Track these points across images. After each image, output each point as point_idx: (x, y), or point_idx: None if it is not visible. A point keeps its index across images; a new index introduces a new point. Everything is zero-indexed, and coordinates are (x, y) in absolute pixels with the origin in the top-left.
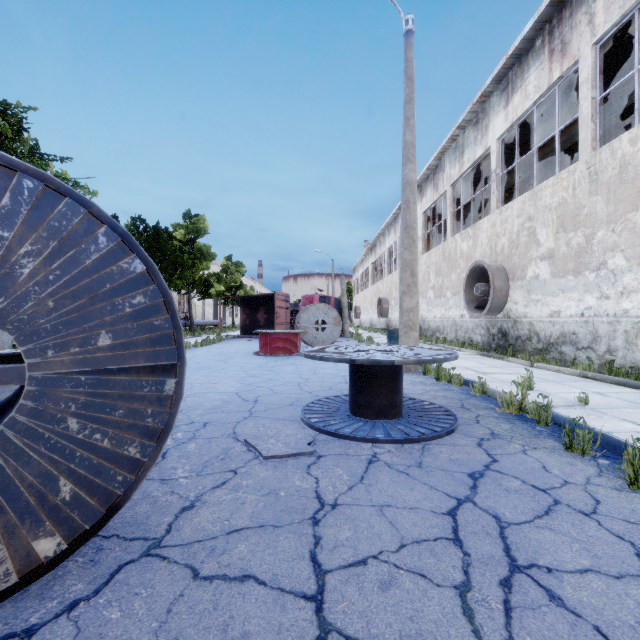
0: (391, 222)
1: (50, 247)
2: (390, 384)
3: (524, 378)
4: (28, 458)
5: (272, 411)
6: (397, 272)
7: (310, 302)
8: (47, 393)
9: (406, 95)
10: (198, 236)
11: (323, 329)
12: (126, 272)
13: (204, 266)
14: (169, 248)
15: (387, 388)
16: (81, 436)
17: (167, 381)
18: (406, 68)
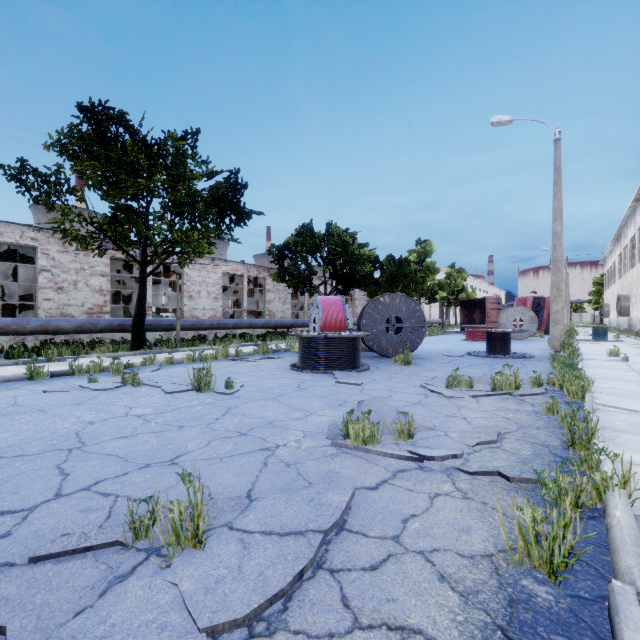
0: (631, 213)
1: (406, 306)
2: (500, 342)
3: (612, 351)
4: (404, 338)
5: (456, 352)
6: (635, 268)
7: (523, 303)
8: (406, 329)
9: (554, 179)
10: (426, 257)
11: (521, 326)
12: (416, 309)
13: (430, 279)
14: (407, 272)
15: (499, 343)
16: (410, 336)
17: (423, 329)
18: (554, 163)
